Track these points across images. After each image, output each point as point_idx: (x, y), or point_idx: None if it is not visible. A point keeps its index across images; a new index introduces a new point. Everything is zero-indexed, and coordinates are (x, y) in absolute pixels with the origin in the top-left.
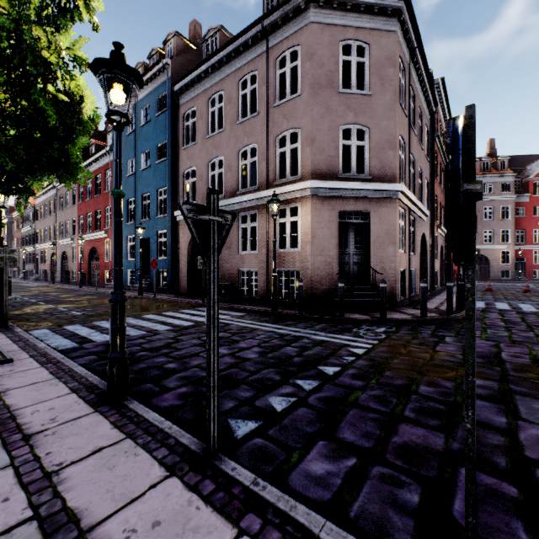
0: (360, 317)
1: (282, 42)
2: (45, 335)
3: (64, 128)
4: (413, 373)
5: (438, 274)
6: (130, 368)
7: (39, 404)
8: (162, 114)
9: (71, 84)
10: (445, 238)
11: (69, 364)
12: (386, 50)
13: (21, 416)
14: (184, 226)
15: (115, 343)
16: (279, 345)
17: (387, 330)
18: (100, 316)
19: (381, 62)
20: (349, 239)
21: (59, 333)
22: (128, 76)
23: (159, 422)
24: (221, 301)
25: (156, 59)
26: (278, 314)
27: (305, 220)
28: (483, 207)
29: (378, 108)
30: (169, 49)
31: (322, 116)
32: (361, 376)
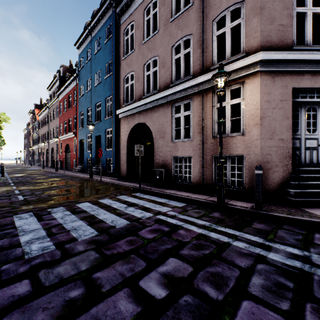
0: None
1: None
2: None
3: None
4: None
5: None
6: None
7: None
8: (109, 40)
9: None
10: None
11: None
12: None
13: None
14: (124, 122)
15: None
16: None
17: None
18: (36, 203)
19: None
20: (301, 121)
21: None
22: None
23: None
24: (155, 185)
25: (105, 3)
26: (227, 207)
27: (251, 100)
28: None
29: None
30: None
31: None
32: None
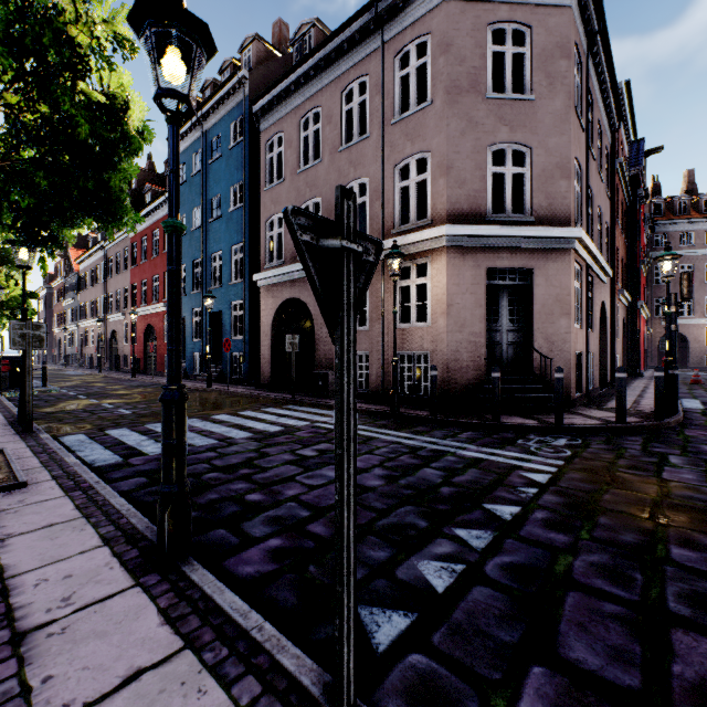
0: (522, 421)
1: (404, 32)
2: (79, 443)
3: (102, 147)
4: (645, 521)
5: (619, 360)
6: (195, 500)
7: (49, 567)
8: (238, 146)
9: (111, 83)
10: (627, 309)
11: (105, 492)
12: (557, 34)
13: (17, 590)
14: (266, 294)
15: (169, 469)
16: (412, 465)
17: (571, 443)
18: (156, 416)
19: (548, 52)
20: (502, 309)
21: (98, 441)
22: (189, 32)
23: (241, 614)
24: (317, 396)
25: (229, 73)
26: (400, 416)
27: (437, 282)
28: (679, 266)
29: (544, 118)
30: (247, 58)
31: (463, 133)
32: (560, 523)
